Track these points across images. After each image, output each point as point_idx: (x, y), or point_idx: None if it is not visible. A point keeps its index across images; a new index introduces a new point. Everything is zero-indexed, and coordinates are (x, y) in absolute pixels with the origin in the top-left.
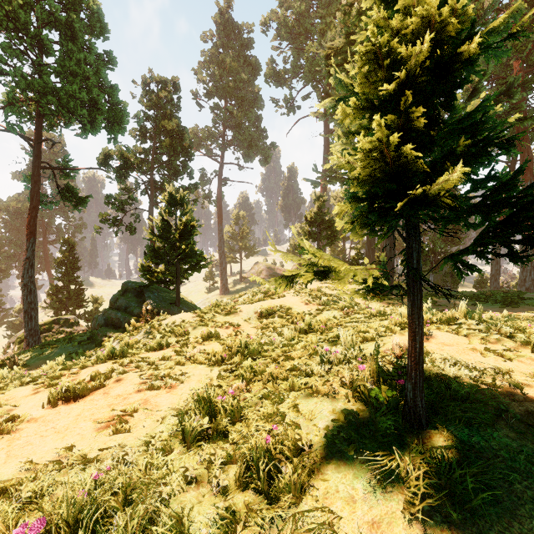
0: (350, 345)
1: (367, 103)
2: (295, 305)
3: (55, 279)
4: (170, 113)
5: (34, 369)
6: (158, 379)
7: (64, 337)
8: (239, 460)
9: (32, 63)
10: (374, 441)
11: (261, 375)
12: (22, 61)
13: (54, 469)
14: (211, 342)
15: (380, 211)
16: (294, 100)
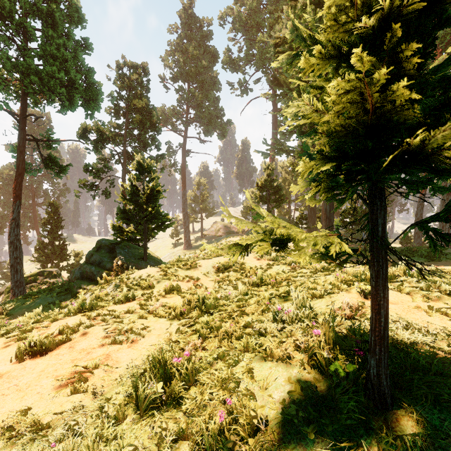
0: (301, 303)
1: (334, 48)
2: (248, 260)
3: (42, 236)
4: (140, 94)
5: (16, 318)
6: (121, 333)
7: (45, 288)
8: (190, 442)
9: (17, 48)
10: (335, 423)
11: (217, 331)
12: (8, 45)
13: (3, 439)
14: (173, 295)
15: (347, 173)
16: (247, 83)
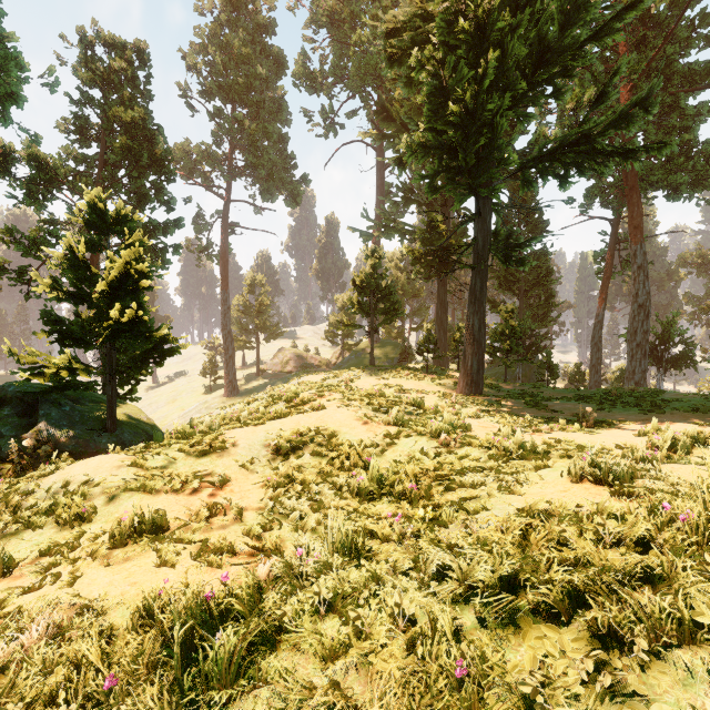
0: None
1: None
2: (345, 427)
3: None
4: (131, 98)
5: None
6: None
7: None
8: None
9: None
10: None
11: None
12: None
13: None
14: (134, 551)
15: None
16: (335, 114)
